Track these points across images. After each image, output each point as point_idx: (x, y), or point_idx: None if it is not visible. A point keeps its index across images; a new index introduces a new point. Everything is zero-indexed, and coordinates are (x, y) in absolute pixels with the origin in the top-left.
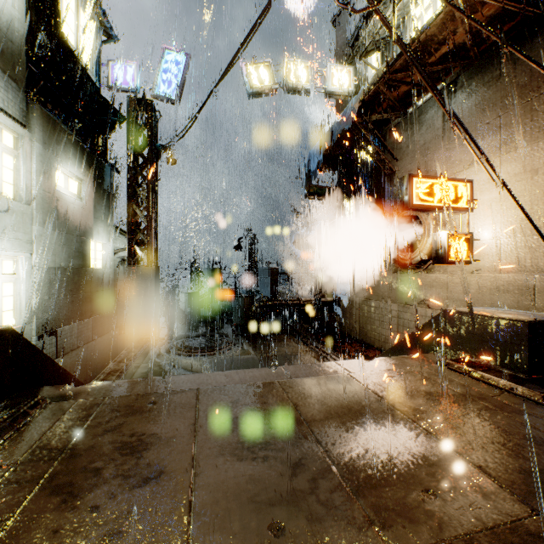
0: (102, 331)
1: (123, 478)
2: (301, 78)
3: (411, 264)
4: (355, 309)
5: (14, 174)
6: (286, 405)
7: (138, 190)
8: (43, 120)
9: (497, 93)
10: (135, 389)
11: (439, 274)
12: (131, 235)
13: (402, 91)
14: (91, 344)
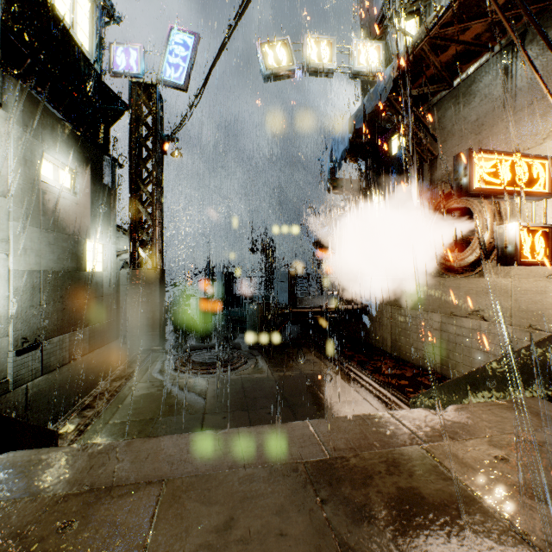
0: (101, 342)
1: None
2: (323, 57)
3: (460, 267)
4: (386, 319)
5: None
6: (326, 548)
7: (142, 185)
8: (24, 98)
9: None
10: (63, 474)
11: (498, 279)
12: (133, 234)
13: (450, 54)
14: (87, 357)
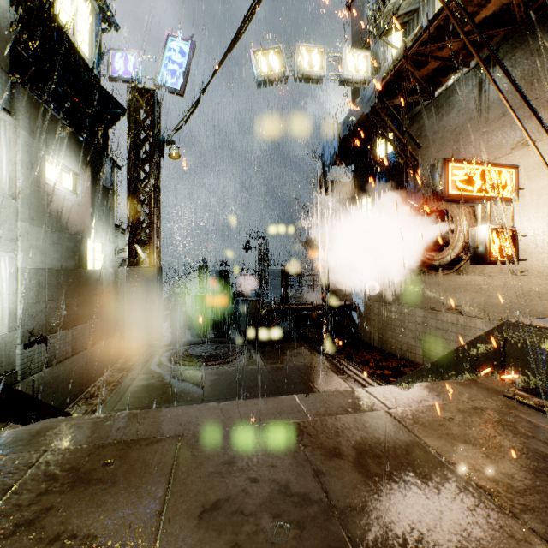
0: (101, 337)
1: None
2: (314, 65)
3: (440, 265)
4: (373, 314)
5: None
6: (305, 473)
7: (140, 186)
8: (31, 106)
9: None
10: (96, 433)
11: (473, 276)
12: (132, 234)
13: (430, 68)
14: (88, 351)
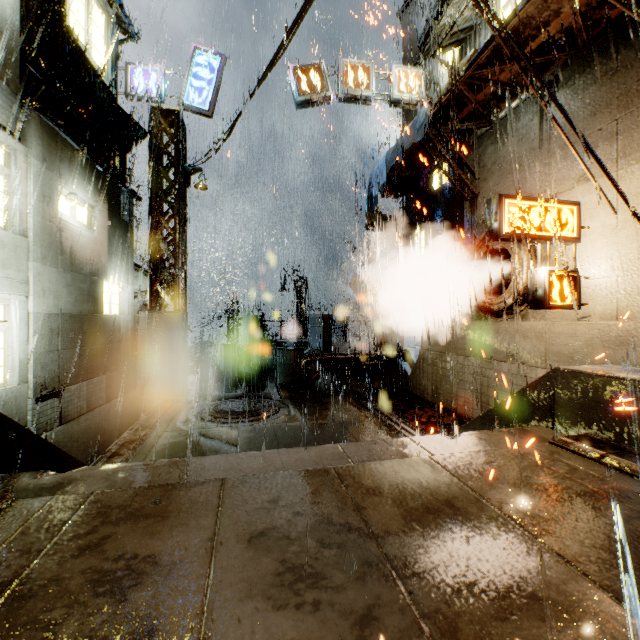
0: (118, 392)
1: None
2: (360, 83)
3: (499, 310)
4: (427, 365)
5: (5, 198)
6: (346, 507)
7: (163, 220)
8: (43, 131)
9: (613, 91)
10: (138, 478)
11: (534, 322)
12: (154, 274)
13: (488, 93)
14: (104, 407)
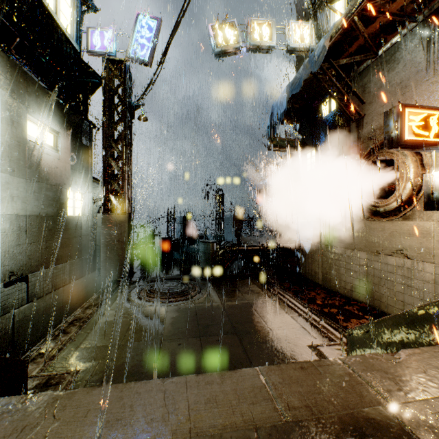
0: (80, 274)
1: None
2: (264, 36)
3: (384, 211)
4: (318, 256)
5: None
6: None
7: (113, 144)
8: (11, 69)
9: None
10: None
11: (421, 222)
12: (106, 185)
13: (377, 25)
14: (67, 287)
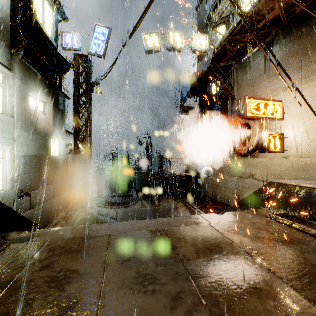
0: (58, 193)
1: (47, 308)
2: (177, 42)
3: (244, 153)
4: (210, 180)
5: (3, 98)
6: (168, 247)
7: (80, 109)
8: (21, 65)
9: (299, 46)
10: (69, 234)
11: (261, 159)
12: (75, 135)
13: (239, 47)
14: (51, 201)
